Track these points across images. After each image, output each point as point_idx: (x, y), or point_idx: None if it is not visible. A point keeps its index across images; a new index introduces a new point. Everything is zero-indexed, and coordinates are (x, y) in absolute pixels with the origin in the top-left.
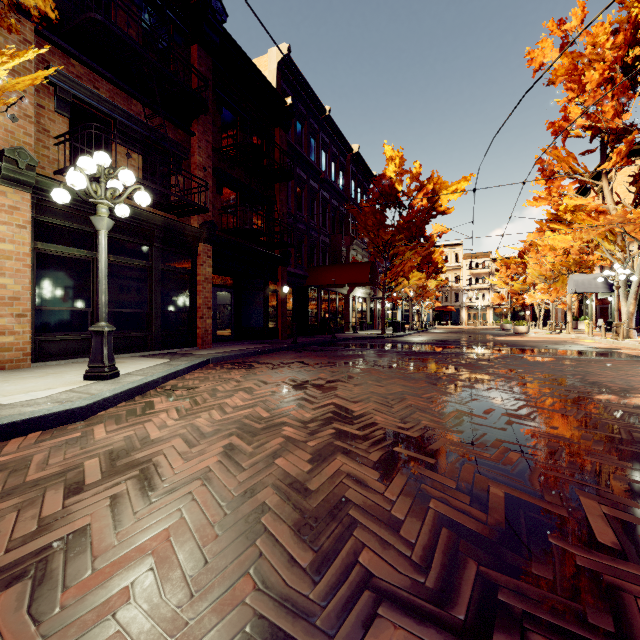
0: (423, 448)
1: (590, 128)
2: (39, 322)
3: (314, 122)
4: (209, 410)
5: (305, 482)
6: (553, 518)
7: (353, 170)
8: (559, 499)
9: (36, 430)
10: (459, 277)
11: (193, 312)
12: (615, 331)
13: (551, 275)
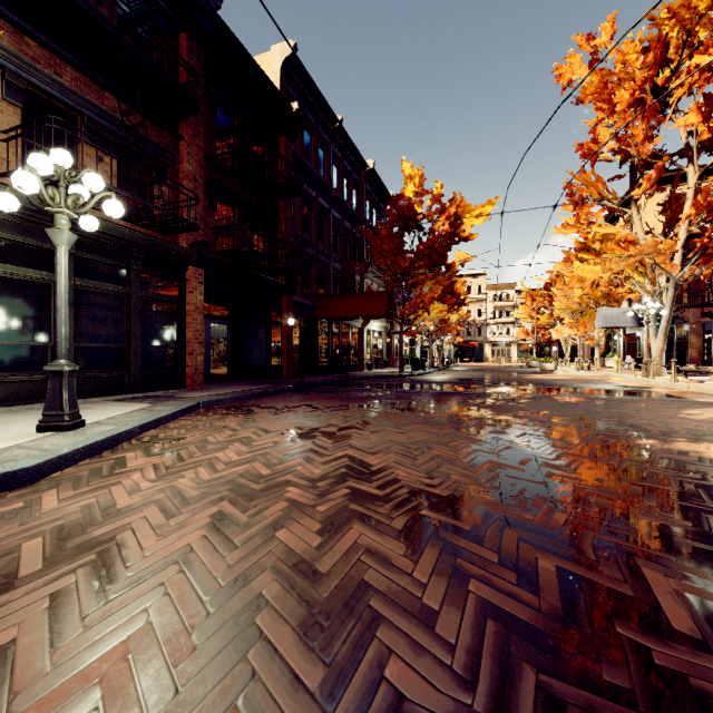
0: (455, 510)
1: (620, 152)
2: None
3: (324, 132)
4: (196, 467)
5: (314, 562)
6: (616, 598)
7: (368, 189)
8: (619, 572)
9: None
10: (482, 310)
11: (181, 347)
12: (645, 368)
13: (578, 309)
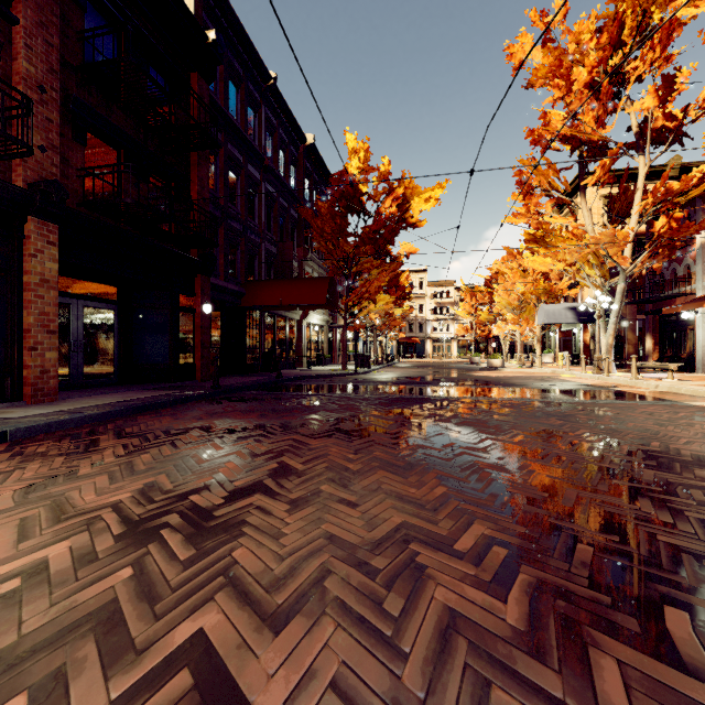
0: None
1: (571, 139)
2: None
3: (254, 89)
4: None
5: None
6: None
7: (307, 166)
8: None
9: None
10: (424, 306)
11: (14, 339)
12: (597, 365)
13: (519, 305)
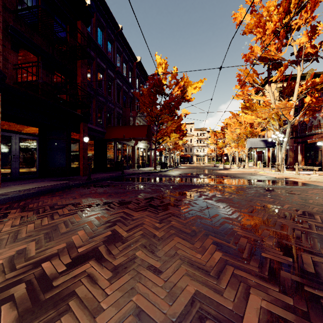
0: None
1: (264, 58)
2: None
3: (111, 33)
4: None
5: None
6: None
7: (137, 72)
8: None
9: None
10: (192, 140)
11: None
12: (277, 167)
13: (237, 139)
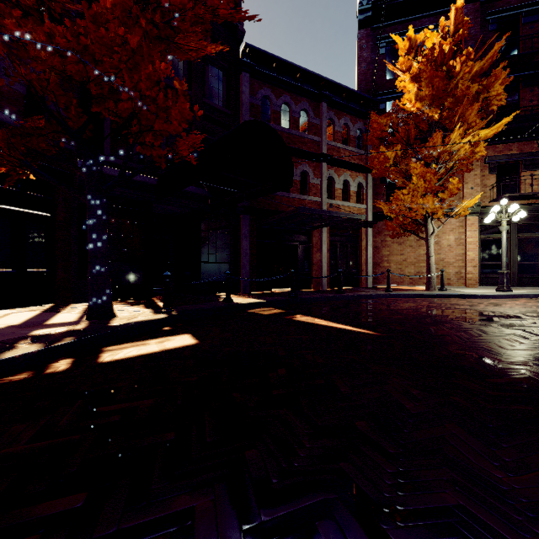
0: None
1: None
2: (482, 269)
3: None
4: (538, 303)
5: (538, 311)
6: None
7: None
8: None
9: (475, 298)
10: None
11: None
12: None
13: None
